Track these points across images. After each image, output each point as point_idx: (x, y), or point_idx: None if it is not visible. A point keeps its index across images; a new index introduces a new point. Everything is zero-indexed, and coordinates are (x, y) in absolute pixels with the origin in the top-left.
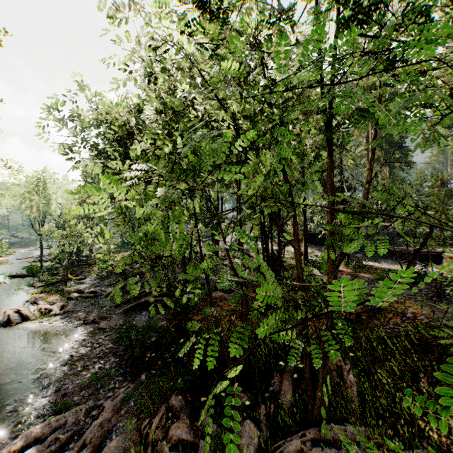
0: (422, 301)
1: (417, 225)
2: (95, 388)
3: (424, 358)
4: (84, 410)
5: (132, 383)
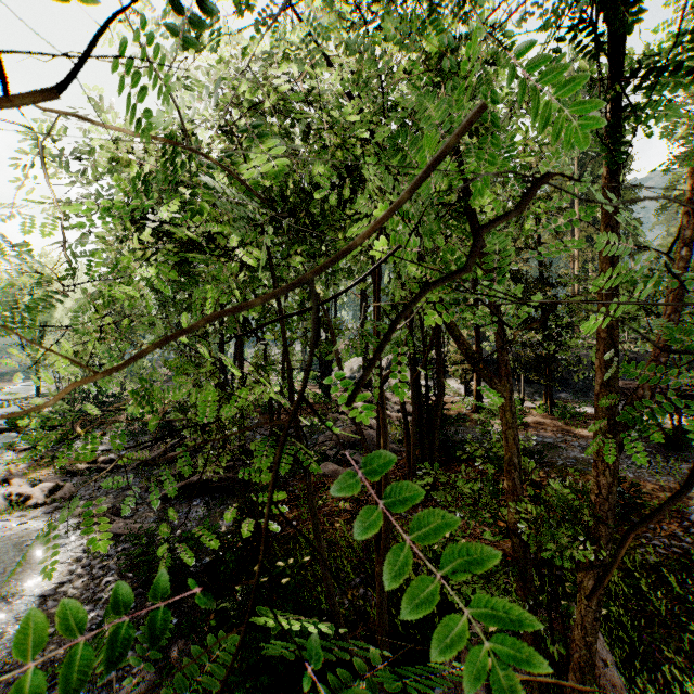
0: None
1: None
2: None
3: None
4: None
5: None
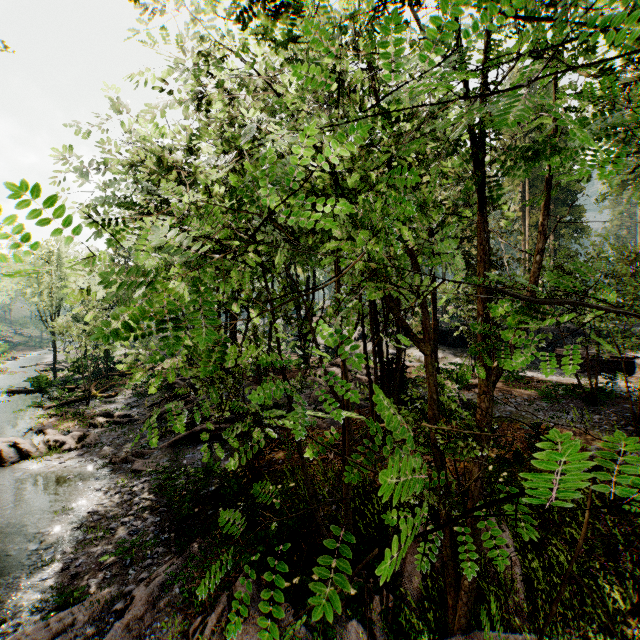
0: (611, 432)
1: (603, 318)
2: (122, 565)
3: (622, 521)
4: (103, 601)
5: (177, 557)
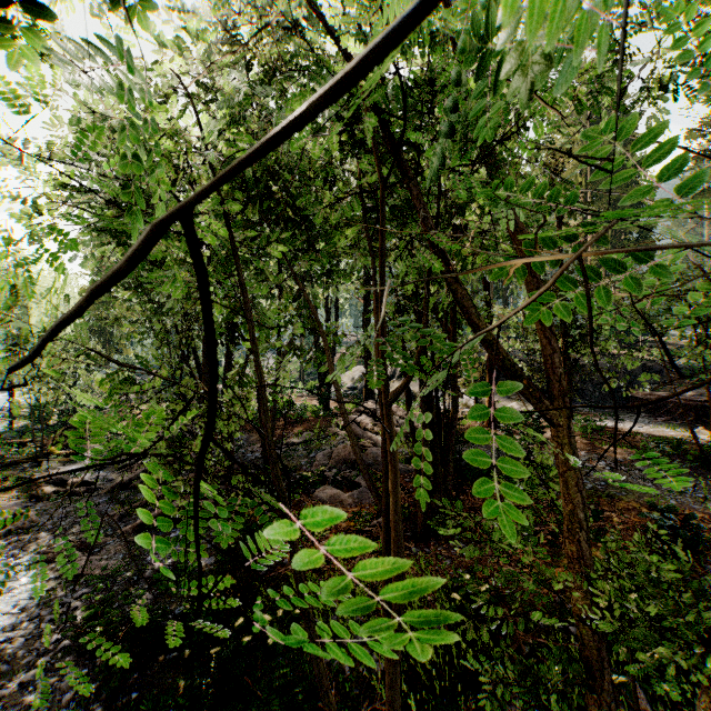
0: None
1: None
2: None
3: None
4: None
5: None
